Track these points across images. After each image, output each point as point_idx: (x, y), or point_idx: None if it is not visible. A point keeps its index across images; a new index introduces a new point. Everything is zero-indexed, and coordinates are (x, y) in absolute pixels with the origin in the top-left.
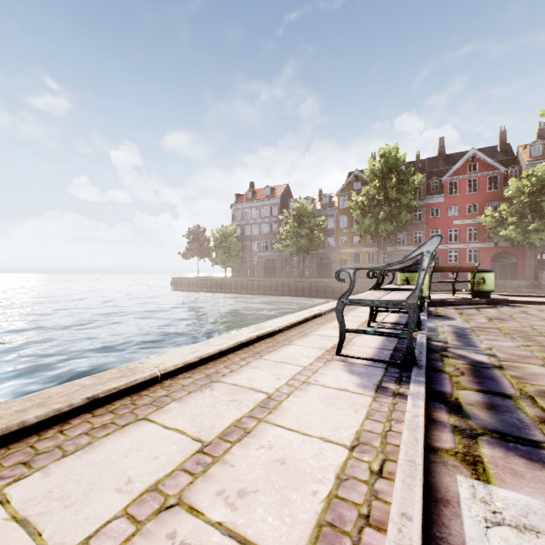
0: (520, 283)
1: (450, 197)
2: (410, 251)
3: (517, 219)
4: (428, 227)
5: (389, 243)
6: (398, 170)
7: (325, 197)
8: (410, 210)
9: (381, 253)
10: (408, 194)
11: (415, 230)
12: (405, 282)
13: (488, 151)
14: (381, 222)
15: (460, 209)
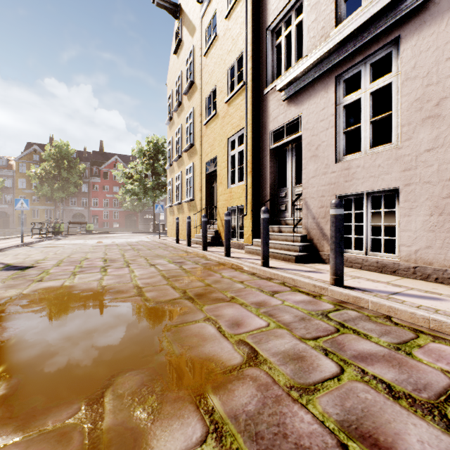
0: (133, 229)
1: (105, 180)
2: (80, 210)
3: (131, 199)
4: (92, 196)
5: (64, 204)
6: (69, 158)
7: (2, 160)
8: (77, 186)
9: (57, 210)
10: (75, 176)
11: (83, 197)
12: (56, 227)
13: (126, 157)
14: (56, 191)
15: (110, 188)
